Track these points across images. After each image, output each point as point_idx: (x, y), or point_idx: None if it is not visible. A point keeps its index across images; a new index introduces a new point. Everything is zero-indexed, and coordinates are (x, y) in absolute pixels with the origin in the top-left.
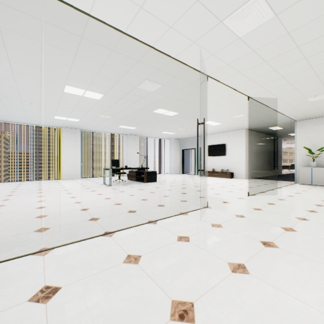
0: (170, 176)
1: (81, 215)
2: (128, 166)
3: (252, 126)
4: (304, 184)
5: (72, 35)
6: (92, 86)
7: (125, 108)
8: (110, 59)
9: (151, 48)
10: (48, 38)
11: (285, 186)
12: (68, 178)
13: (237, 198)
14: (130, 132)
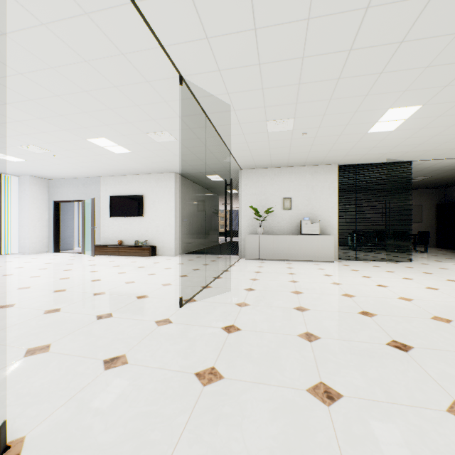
0: (12, 261)
1: None
2: None
3: (186, 169)
4: (251, 259)
5: None
6: None
7: None
8: None
9: None
10: None
11: (232, 266)
12: None
13: (156, 322)
14: None
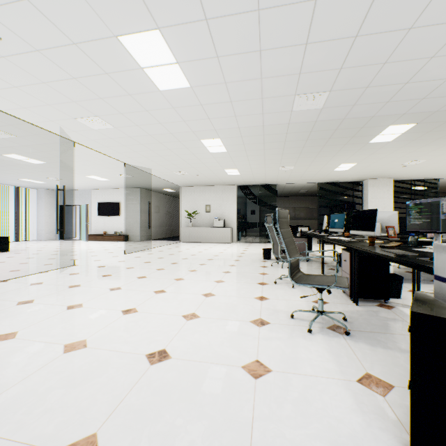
0: (38, 243)
1: None
2: None
3: (147, 186)
4: (185, 242)
5: None
6: None
7: None
8: None
9: (1, 111)
10: None
11: (168, 245)
12: None
13: (113, 256)
14: None
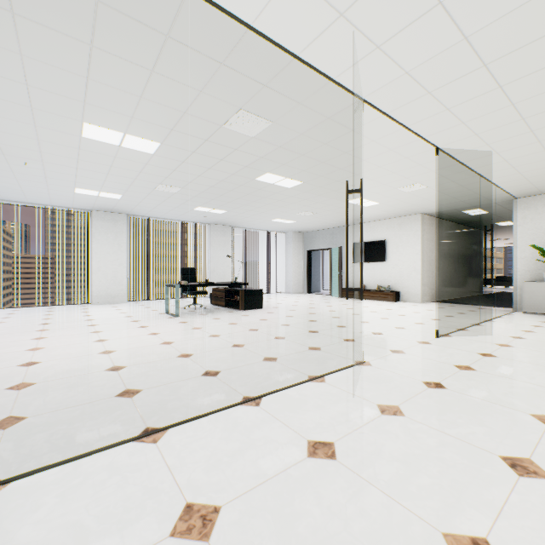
0: (287, 298)
1: (105, 382)
2: (212, 280)
3: (435, 209)
4: (531, 313)
5: None
6: (136, 124)
7: (204, 172)
8: (164, 59)
9: (249, 30)
10: (23, 2)
11: (498, 317)
12: (104, 301)
13: (417, 342)
14: (216, 219)
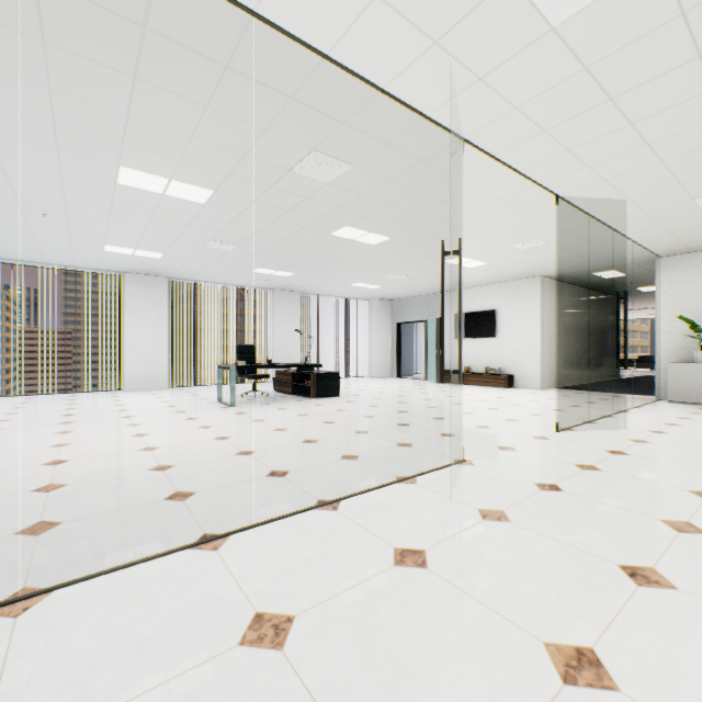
0: (371, 383)
1: (150, 484)
2: (275, 360)
3: (558, 270)
4: (678, 402)
5: (119, 20)
6: (185, 168)
7: (267, 226)
8: (221, 93)
9: (325, 60)
10: (57, 29)
11: (636, 407)
12: (139, 388)
13: (532, 437)
14: (281, 284)
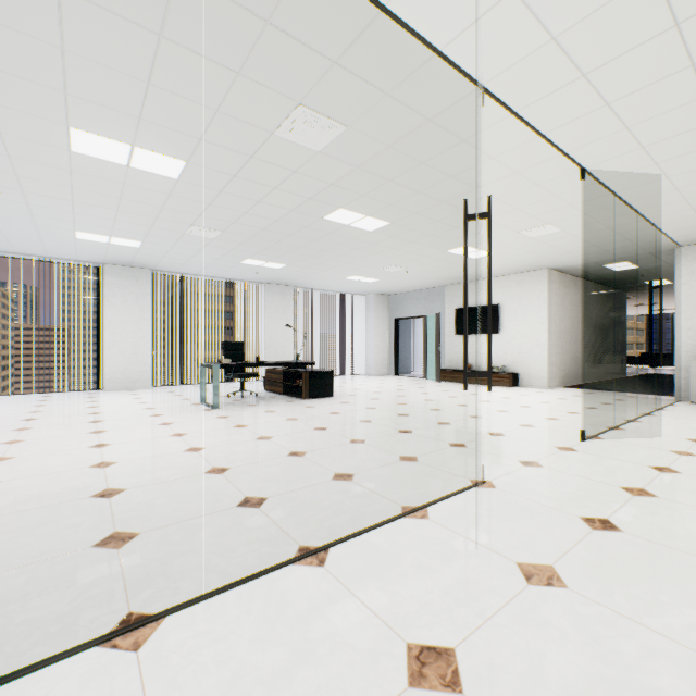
0: (368, 381)
1: (84, 519)
2: (267, 357)
3: (567, 262)
4: None
5: None
6: (147, 130)
7: (252, 208)
8: (176, 13)
9: None
10: None
11: (659, 409)
12: (120, 387)
13: (556, 447)
14: (272, 277)
